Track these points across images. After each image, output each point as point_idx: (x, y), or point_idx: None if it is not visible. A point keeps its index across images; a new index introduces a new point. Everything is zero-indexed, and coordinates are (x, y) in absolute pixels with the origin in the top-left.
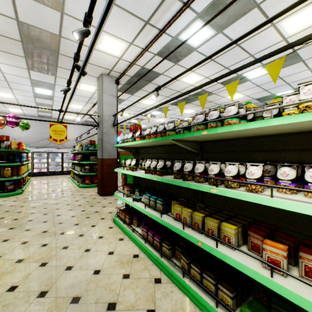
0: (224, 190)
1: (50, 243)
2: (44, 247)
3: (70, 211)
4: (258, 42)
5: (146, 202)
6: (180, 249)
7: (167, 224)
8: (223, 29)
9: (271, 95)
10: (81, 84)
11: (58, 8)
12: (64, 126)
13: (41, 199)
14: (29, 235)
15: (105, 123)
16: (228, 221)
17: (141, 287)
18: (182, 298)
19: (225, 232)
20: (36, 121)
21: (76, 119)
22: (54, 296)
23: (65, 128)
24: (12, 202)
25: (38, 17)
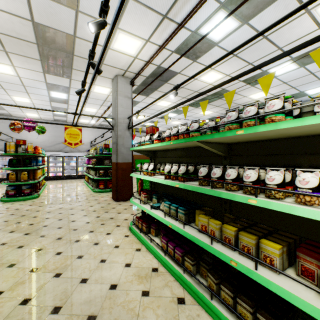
0: (267, 201)
1: (64, 252)
2: (58, 256)
3: (85, 217)
4: (289, 33)
5: (165, 210)
6: (205, 266)
7: (192, 237)
8: (249, 19)
9: (299, 93)
10: (96, 86)
11: (73, 6)
12: (78, 129)
13: (56, 203)
14: (44, 242)
15: (120, 126)
16: (268, 238)
17: (162, 308)
18: None
19: (266, 251)
20: (52, 125)
21: (91, 123)
22: (68, 313)
23: (80, 131)
24: (28, 206)
25: (53, 17)
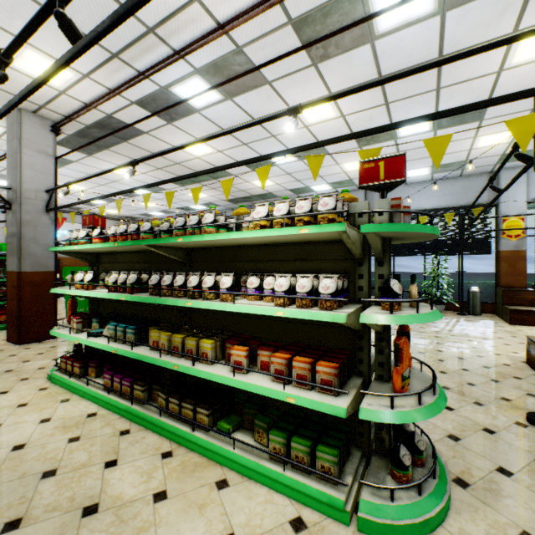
0: (199, 302)
1: None
2: None
3: None
4: (278, 123)
5: (110, 334)
6: (159, 388)
7: (140, 356)
8: (233, 96)
9: (306, 188)
10: None
11: None
12: None
13: None
14: None
15: (28, 204)
16: (209, 338)
17: (98, 445)
18: (156, 440)
19: (203, 348)
20: None
21: None
22: None
23: None
24: None
25: None
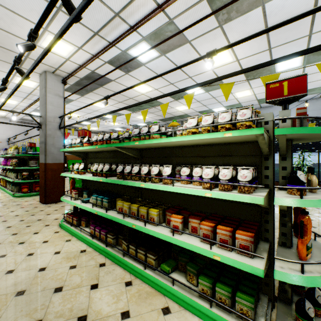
0: (149, 184)
1: None
2: None
3: (5, 223)
4: (194, 68)
5: (93, 202)
6: (122, 237)
7: (111, 217)
8: (165, 53)
9: (209, 110)
10: (17, 77)
11: None
12: None
13: None
14: None
15: (49, 125)
16: (154, 207)
17: (87, 272)
18: (121, 272)
19: (151, 215)
20: None
21: (8, 116)
22: None
23: None
24: None
25: None
